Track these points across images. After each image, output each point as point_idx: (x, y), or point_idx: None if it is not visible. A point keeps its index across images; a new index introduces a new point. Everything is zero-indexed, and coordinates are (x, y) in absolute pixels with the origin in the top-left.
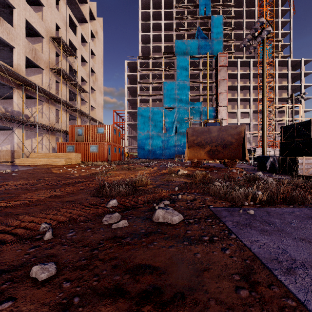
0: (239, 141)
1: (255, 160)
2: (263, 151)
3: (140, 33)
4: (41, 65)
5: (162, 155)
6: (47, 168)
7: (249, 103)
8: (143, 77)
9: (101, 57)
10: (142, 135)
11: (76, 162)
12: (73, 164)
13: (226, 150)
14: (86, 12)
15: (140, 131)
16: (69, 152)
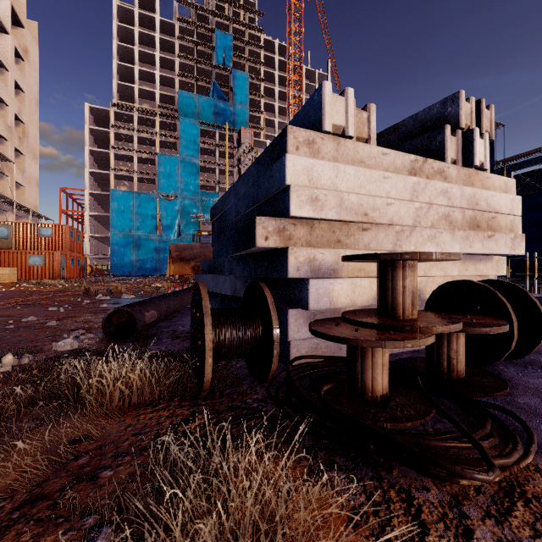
0: None
1: None
2: None
3: (116, 61)
4: None
5: (155, 270)
6: None
7: None
8: (122, 138)
9: (36, 94)
10: (120, 237)
11: (11, 280)
12: (6, 283)
13: None
14: (5, 14)
15: (116, 229)
16: None
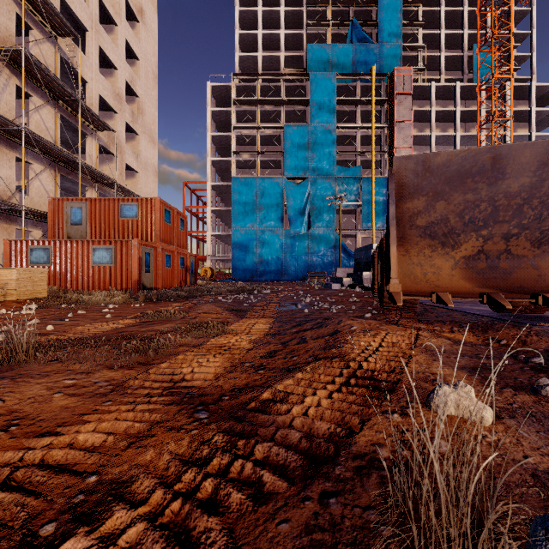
0: None
1: None
2: None
3: (238, 30)
4: None
5: (281, 274)
6: None
7: None
8: (244, 118)
9: (153, 66)
10: (241, 233)
11: (26, 295)
12: (10, 302)
13: None
14: None
15: (237, 224)
16: (36, 265)
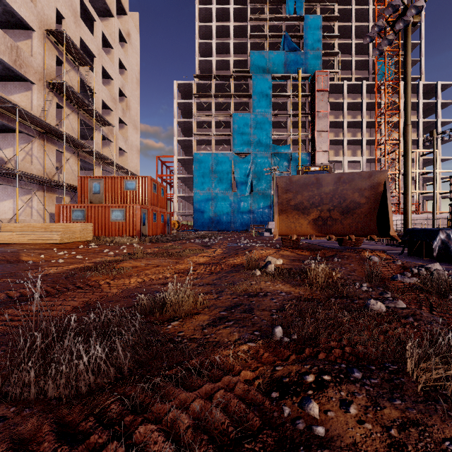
0: (373, 202)
1: (405, 236)
2: (407, 219)
3: (197, 40)
4: (29, 75)
5: (230, 226)
6: (11, 253)
7: (361, 147)
8: (202, 107)
9: (136, 73)
10: (200, 195)
11: (84, 238)
12: (77, 242)
13: (348, 218)
14: (111, 0)
15: (197, 188)
16: (76, 221)
